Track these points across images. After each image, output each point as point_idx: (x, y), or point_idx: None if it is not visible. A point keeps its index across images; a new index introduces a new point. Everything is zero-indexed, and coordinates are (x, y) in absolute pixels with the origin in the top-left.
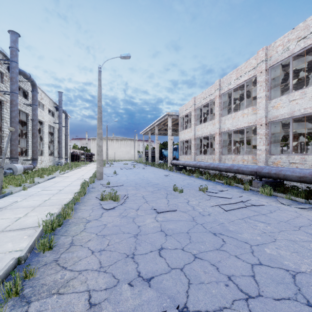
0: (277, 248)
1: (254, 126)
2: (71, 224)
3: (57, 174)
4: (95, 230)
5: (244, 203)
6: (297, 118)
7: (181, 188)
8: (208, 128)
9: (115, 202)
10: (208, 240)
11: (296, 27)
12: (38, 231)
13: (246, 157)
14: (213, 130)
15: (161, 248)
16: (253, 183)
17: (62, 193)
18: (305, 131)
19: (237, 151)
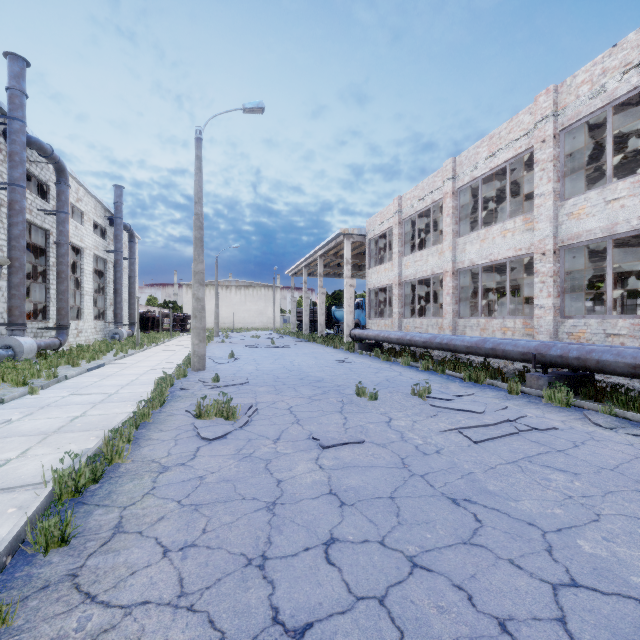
0: (606, 540)
1: (528, 255)
2: (123, 476)
3: (109, 359)
4: (177, 493)
5: (513, 424)
6: (619, 240)
7: (372, 389)
8: (428, 261)
9: (229, 422)
10: (442, 516)
11: (621, 41)
12: (40, 496)
13: (511, 322)
14: (439, 266)
15: (330, 541)
16: (528, 378)
17: (114, 401)
18: (632, 269)
19: (487, 311)
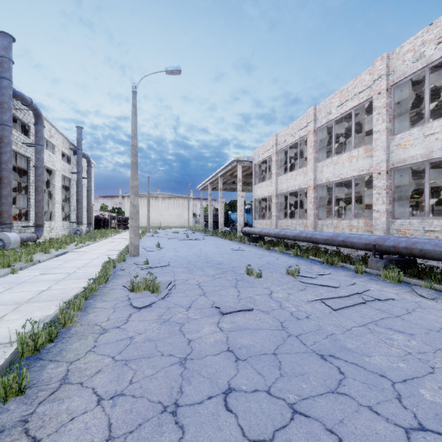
0: (441, 389)
1: (368, 175)
2: (73, 337)
3: (71, 248)
4: (112, 350)
5: (361, 296)
6: (433, 163)
7: (258, 270)
8: (297, 179)
9: (154, 294)
10: (314, 370)
11: (436, 21)
12: (6, 354)
13: (356, 222)
14: (304, 183)
15: (228, 390)
16: (369, 262)
17: (72, 278)
18: (439, 185)
19: (337, 214)
